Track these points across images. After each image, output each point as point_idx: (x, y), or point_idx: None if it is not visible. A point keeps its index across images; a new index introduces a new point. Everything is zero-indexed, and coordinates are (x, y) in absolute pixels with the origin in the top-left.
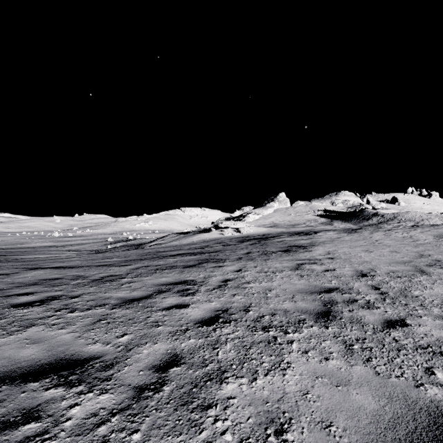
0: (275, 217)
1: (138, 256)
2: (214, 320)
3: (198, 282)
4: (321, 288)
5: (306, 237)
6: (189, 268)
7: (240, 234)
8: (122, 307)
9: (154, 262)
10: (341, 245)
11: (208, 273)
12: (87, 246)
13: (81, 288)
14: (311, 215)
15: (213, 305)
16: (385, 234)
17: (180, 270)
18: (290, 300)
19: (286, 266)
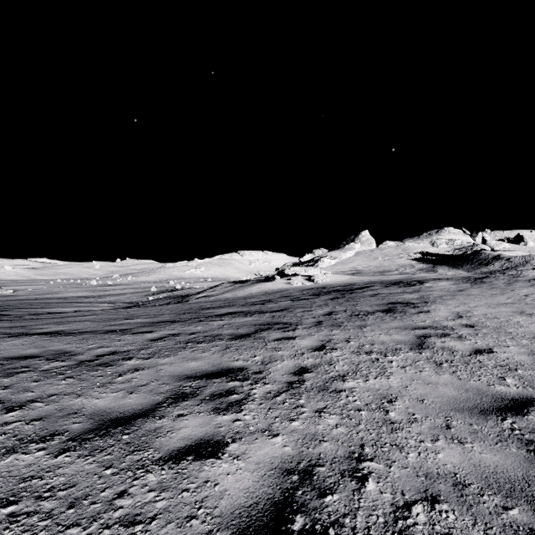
0: (357, 261)
1: (172, 315)
2: (282, 524)
3: (251, 372)
4: (496, 400)
5: (410, 288)
6: (239, 340)
7: (313, 283)
8: (83, 447)
9: (189, 327)
10: (472, 302)
11: (268, 351)
12: (126, 297)
13: (45, 383)
14: (404, 259)
15: (278, 448)
16: (533, 285)
17: (224, 345)
18: (447, 437)
19: (399, 340)
